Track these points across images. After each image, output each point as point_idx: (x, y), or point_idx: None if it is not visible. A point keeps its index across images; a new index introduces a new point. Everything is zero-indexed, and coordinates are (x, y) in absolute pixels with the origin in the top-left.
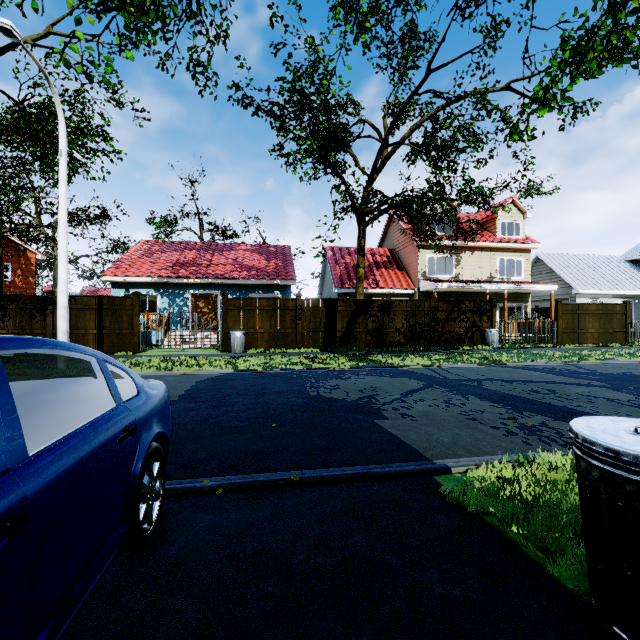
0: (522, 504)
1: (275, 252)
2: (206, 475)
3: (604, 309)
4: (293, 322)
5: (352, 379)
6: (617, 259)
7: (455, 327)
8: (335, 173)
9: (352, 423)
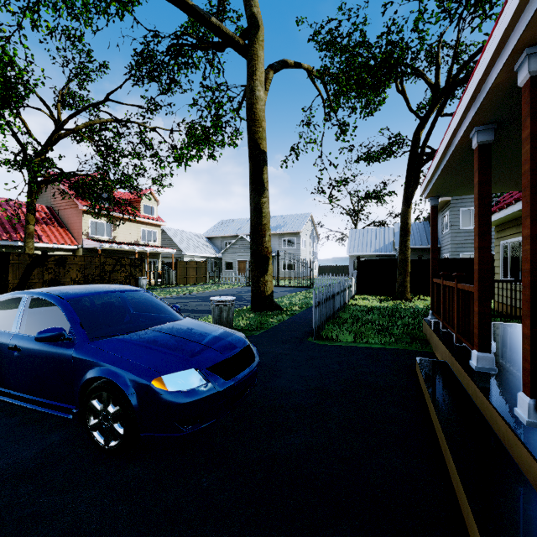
0: None
1: None
2: None
3: (198, 264)
4: None
5: None
6: (202, 236)
7: (118, 276)
8: (18, 141)
9: None
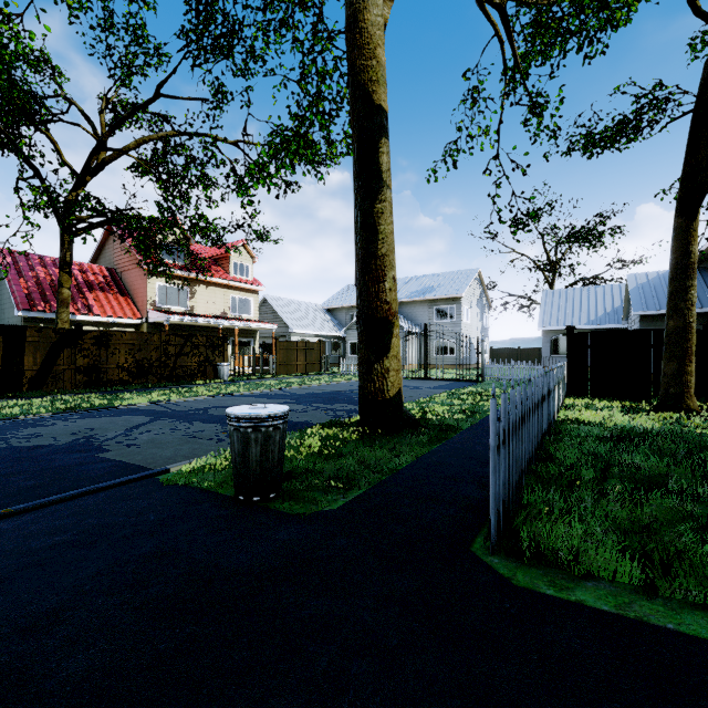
0: (215, 472)
1: None
2: None
3: (307, 346)
4: None
5: (59, 425)
6: (319, 307)
7: (188, 362)
8: (24, 160)
9: (68, 461)
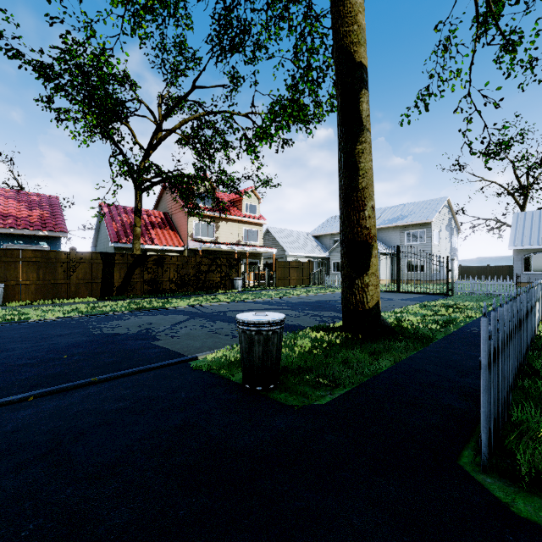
0: (229, 362)
1: (39, 201)
2: (11, 395)
3: (299, 265)
4: (66, 274)
5: (132, 319)
6: (308, 234)
7: (214, 277)
8: (113, 143)
9: (134, 346)
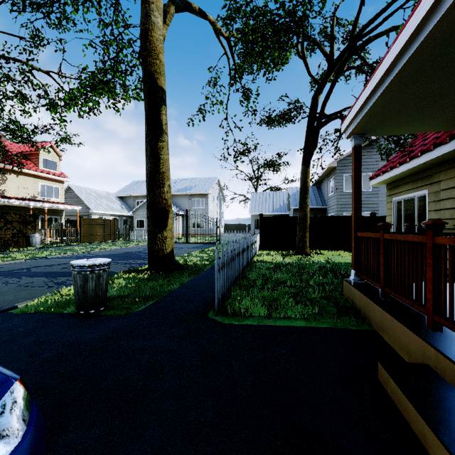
0: (56, 303)
1: None
2: None
3: (105, 222)
4: None
5: None
6: (113, 195)
7: (2, 234)
8: None
9: None
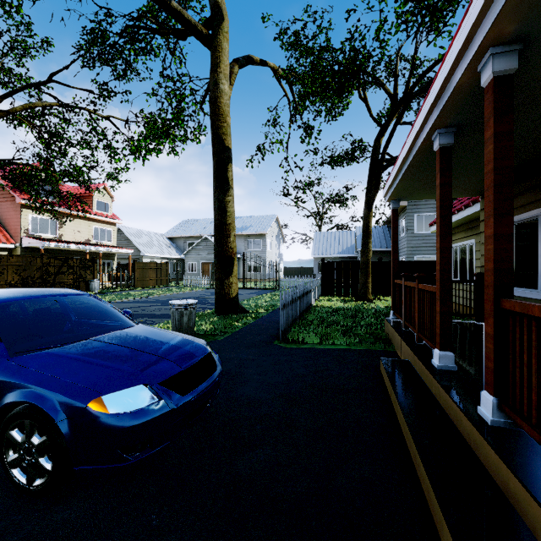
0: None
1: None
2: None
3: (158, 266)
4: None
5: None
6: (162, 236)
7: (65, 279)
8: None
9: None
